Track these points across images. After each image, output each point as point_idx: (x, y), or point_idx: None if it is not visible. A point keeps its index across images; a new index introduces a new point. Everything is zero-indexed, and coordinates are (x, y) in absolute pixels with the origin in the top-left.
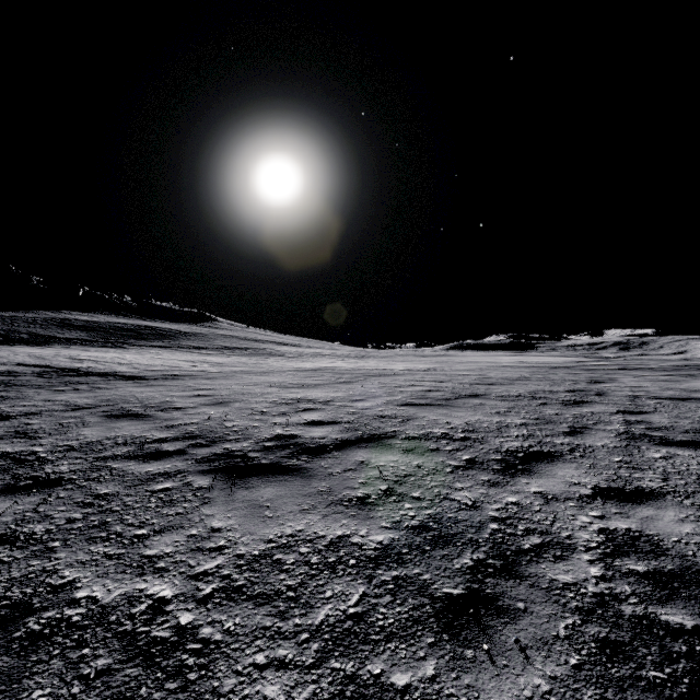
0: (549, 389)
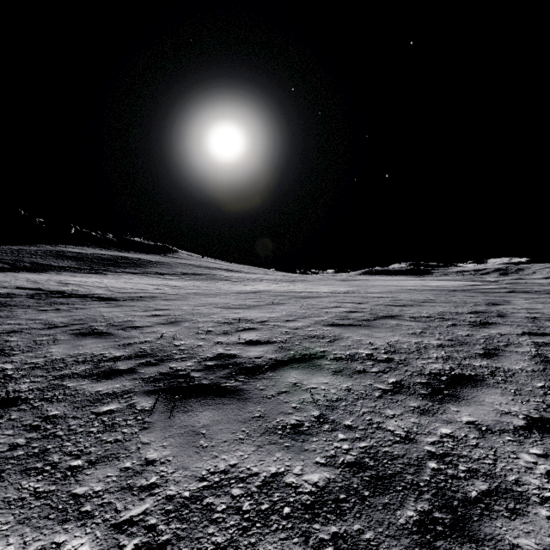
0: (455, 311)
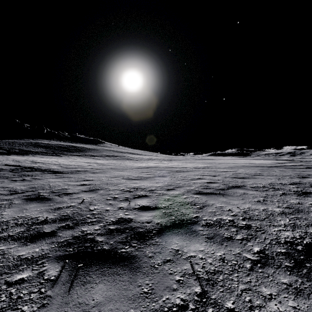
0: (279, 182)
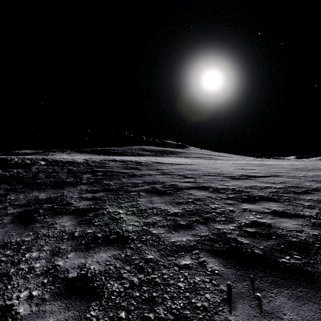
0: None
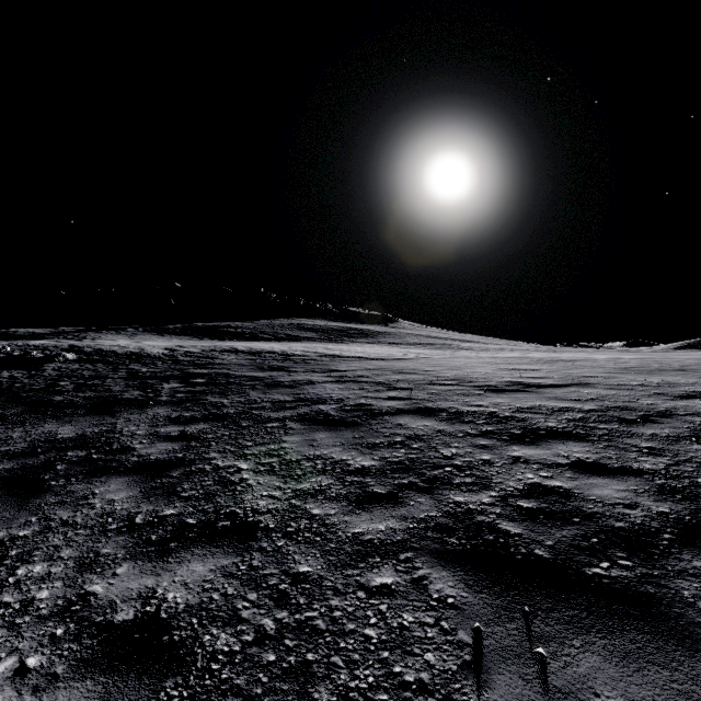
0: None
